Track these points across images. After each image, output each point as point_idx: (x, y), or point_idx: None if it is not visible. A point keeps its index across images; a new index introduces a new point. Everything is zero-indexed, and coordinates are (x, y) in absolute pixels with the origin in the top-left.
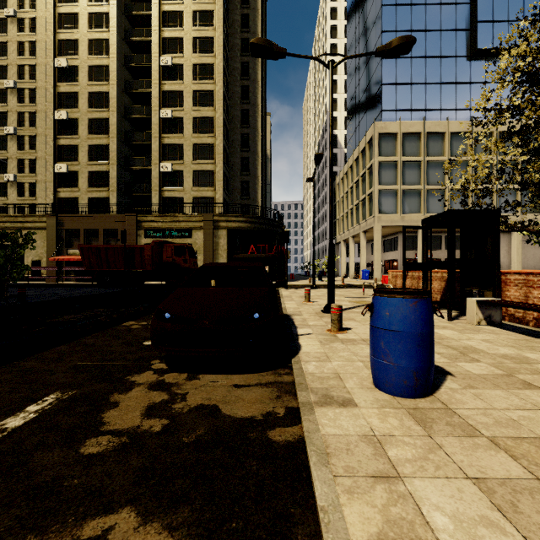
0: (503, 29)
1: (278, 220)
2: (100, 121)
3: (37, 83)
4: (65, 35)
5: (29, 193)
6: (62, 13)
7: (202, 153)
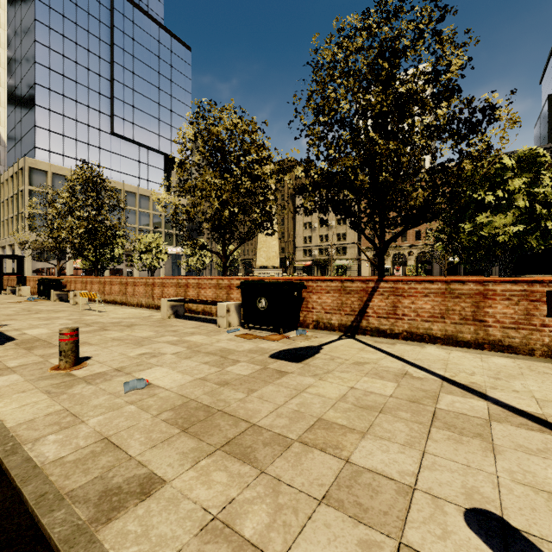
0: (130, 127)
1: None
2: None
3: None
4: None
5: None
6: None
7: None
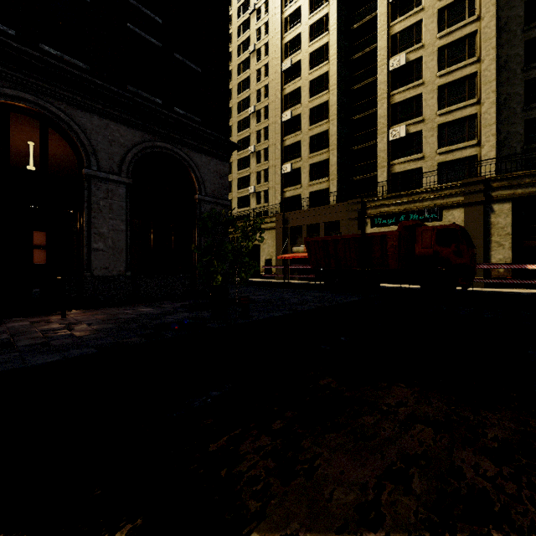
0: None
1: None
2: (320, 108)
3: (269, 100)
4: (289, 36)
5: (263, 200)
6: (287, 16)
7: (454, 94)
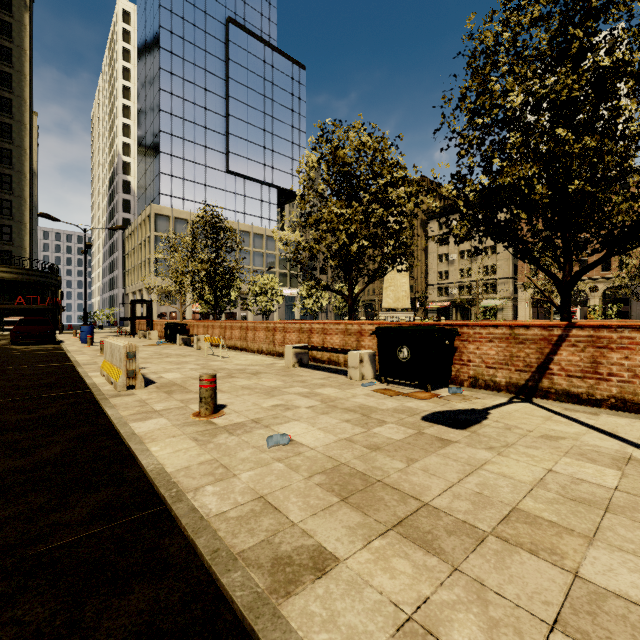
0: (244, 162)
1: (52, 272)
2: None
3: None
4: None
5: None
6: None
7: None
